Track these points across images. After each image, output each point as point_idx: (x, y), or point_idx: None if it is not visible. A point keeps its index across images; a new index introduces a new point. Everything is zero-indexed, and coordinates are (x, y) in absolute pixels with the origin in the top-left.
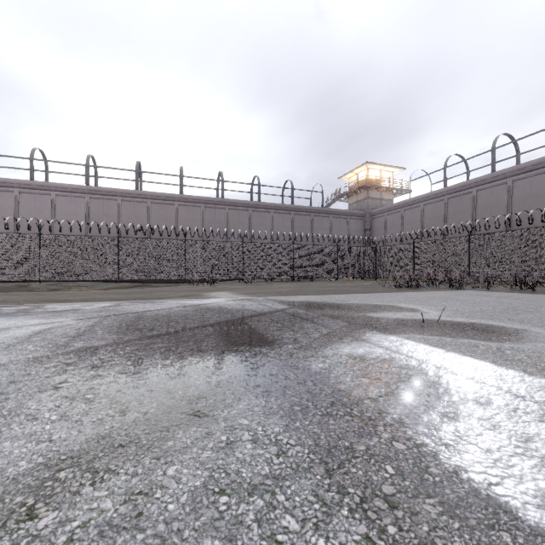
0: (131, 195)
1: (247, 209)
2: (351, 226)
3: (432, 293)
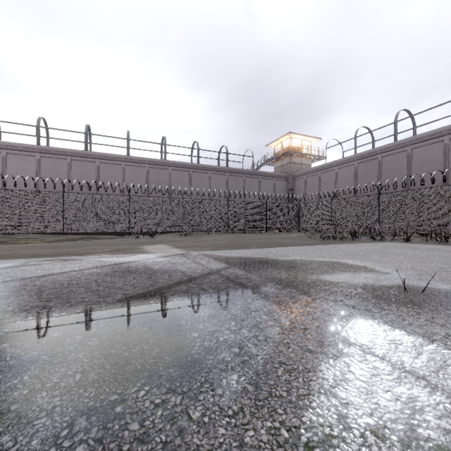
0: (80, 155)
1: (187, 169)
2: (276, 186)
3: (361, 245)
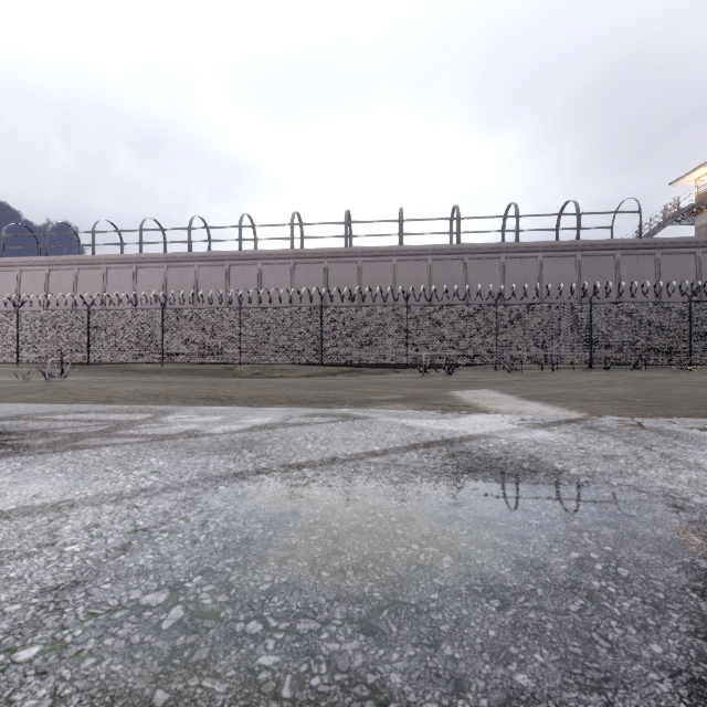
0: (339, 254)
1: (497, 255)
2: (705, 267)
3: None
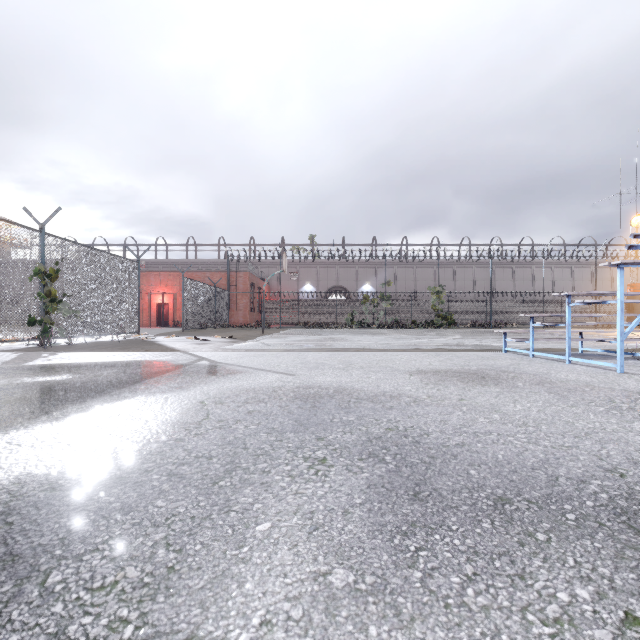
0: None
1: None
2: None
3: None
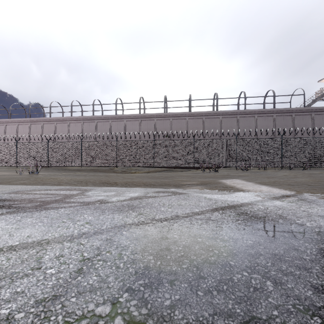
0: (161, 116)
1: (235, 116)
2: None
3: None
